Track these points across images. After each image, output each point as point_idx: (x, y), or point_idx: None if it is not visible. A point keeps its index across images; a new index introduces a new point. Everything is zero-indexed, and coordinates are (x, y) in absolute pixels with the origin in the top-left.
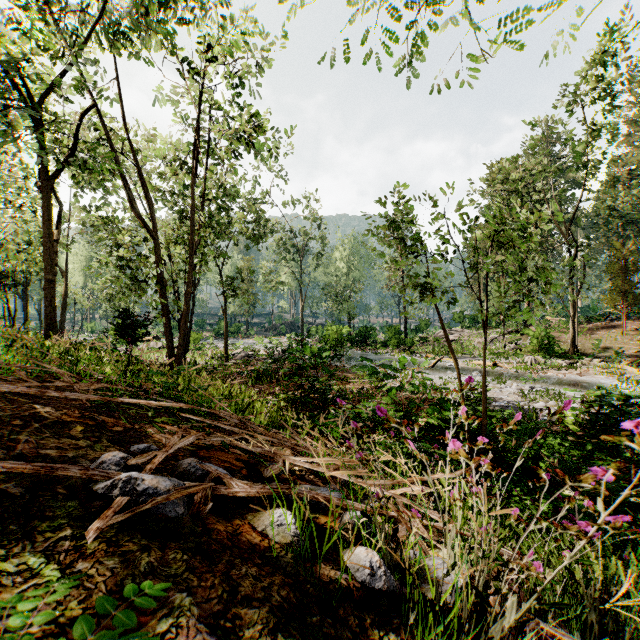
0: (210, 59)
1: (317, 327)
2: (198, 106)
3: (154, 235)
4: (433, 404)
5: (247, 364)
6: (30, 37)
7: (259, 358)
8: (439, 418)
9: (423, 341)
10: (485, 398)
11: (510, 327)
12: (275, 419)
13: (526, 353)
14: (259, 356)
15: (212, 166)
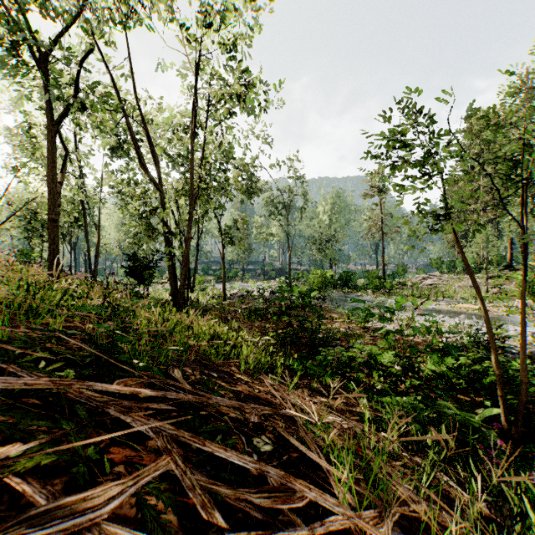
0: (207, 26)
1: (302, 272)
2: (196, 70)
3: (160, 188)
4: (439, 351)
5: (241, 303)
6: (48, 7)
7: (252, 298)
8: (446, 366)
9: (402, 285)
10: (524, 350)
11: (491, 272)
12: (262, 365)
13: (511, 297)
14: (252, 296)
15: (210, 126)
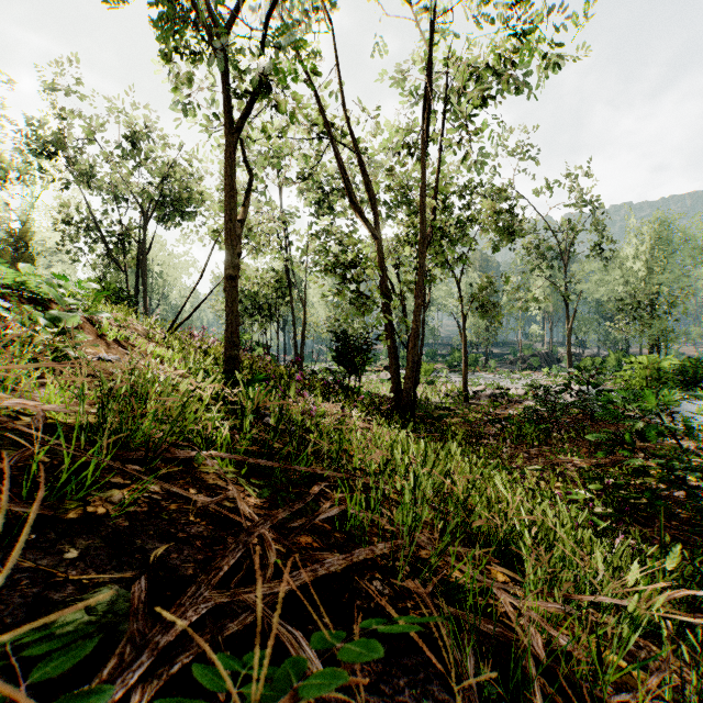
0: None
1: (593, 359)
2: (431, 37)
3: (376, 234)
4: None
5: (495, 407)
6: None
7: (511, 400)
8: None
9: None
10: None
11: None
12: None
13: None
14: (510, 396)
15: (449, 129)
